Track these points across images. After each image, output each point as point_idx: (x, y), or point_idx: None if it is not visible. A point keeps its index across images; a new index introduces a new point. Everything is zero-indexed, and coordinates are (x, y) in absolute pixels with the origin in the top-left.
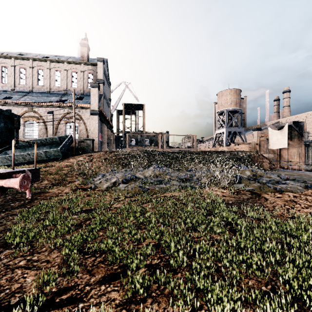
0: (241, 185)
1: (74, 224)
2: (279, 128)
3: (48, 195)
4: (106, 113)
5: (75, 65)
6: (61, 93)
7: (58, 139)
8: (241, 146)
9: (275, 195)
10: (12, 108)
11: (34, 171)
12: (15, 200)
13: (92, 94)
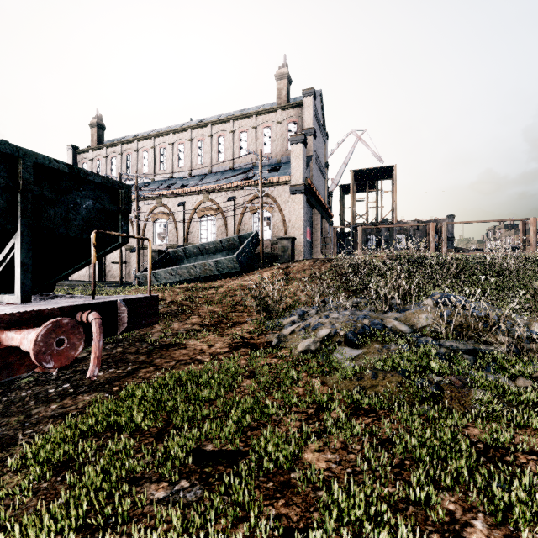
0: None
1: None
2: None
3: (176, 356)
4: (319, 191)
5: (268, 115)
6: (248, 167)
7: (238, 240)
8: None
9: None
10: (186, 200)
11: (144, 303)
12: (117, 360)
13: (294, 157)
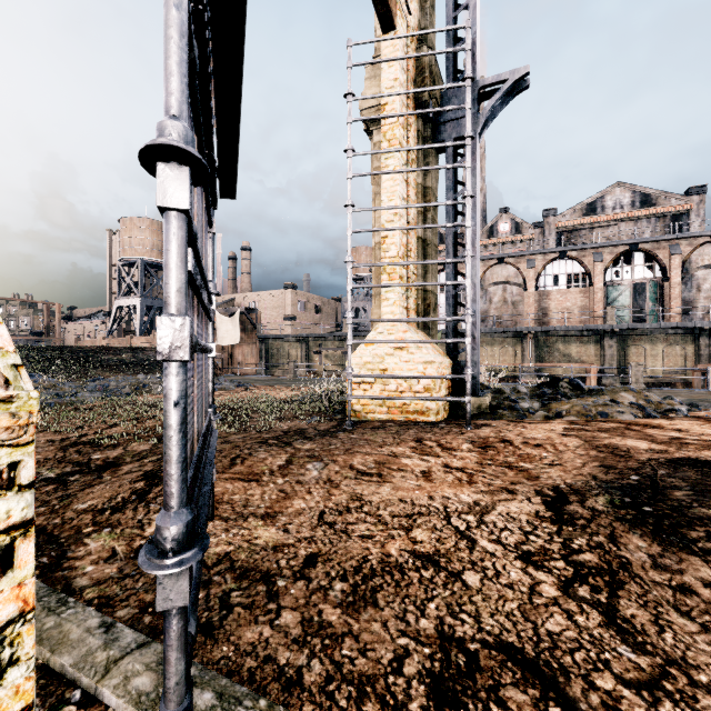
0: None
1: None
2: (230, 313)
3: None
4: None
5: None
6: None
7: None
8: None
9: None
10: None
11: None
12: None
13: None
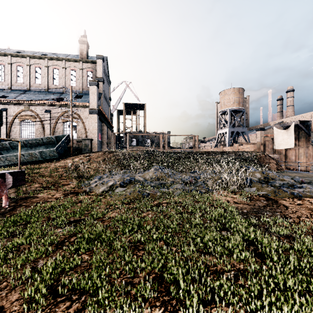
0: (252, 189)
1: (55, 242)
2: (284, 127)
3: (34, 201)
4: (106, 113)
5: (74, 63)
6: (59, 91)
7: (55, 139)
8: (246, 147)
9: (295, 202)
10: (8, 107)
11: (18, 174)
12: None
13: (91, 93)
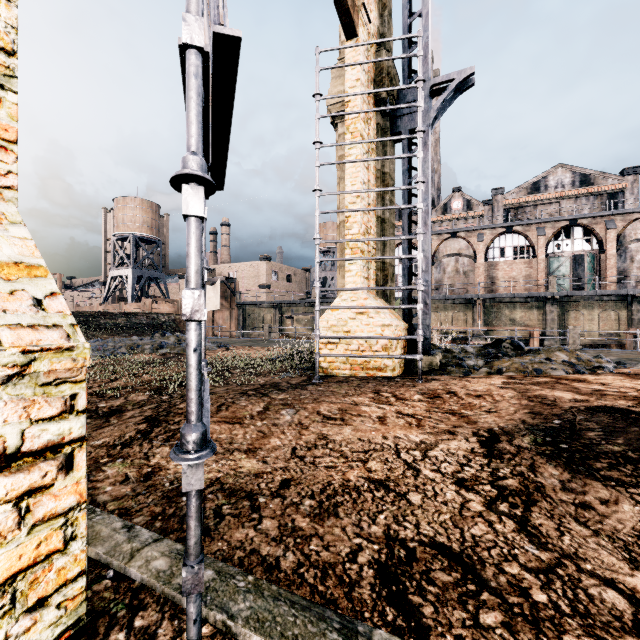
0: (166, 350)
1: None
2: (212, 282)
3: None
4: None
5: None
6: None
7: None
8: (162, 306)
9: None
10: None
11: None
12: None
13: None
